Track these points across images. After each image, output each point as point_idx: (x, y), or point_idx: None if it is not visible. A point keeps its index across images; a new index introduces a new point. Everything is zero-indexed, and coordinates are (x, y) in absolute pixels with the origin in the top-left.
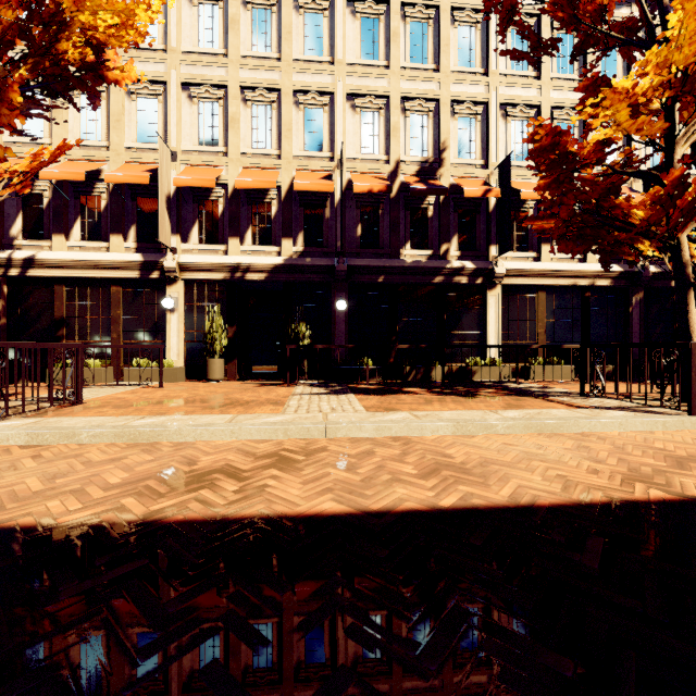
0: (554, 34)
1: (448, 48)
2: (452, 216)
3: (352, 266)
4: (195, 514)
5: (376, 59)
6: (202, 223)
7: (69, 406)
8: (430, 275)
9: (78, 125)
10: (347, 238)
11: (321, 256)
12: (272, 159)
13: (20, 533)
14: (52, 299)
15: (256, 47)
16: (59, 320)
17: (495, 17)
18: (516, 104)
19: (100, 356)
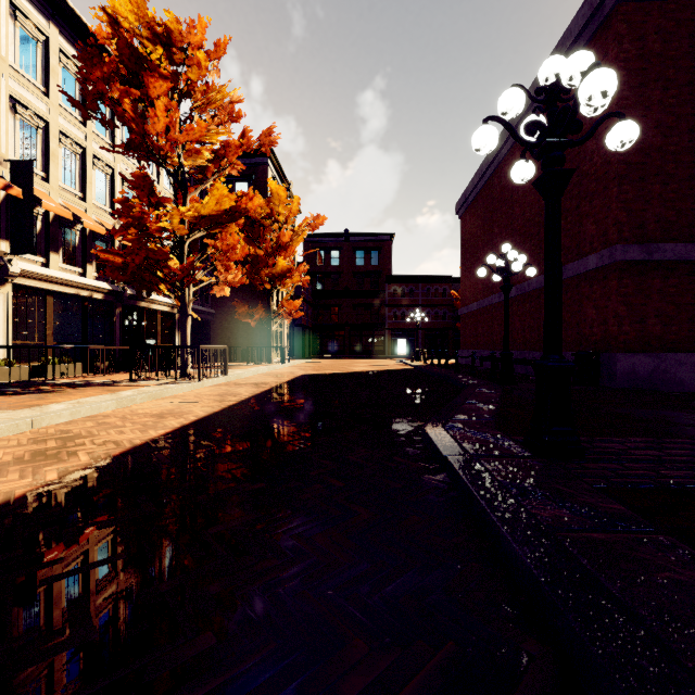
0: (60, 65)
1: None
2: None
3: None
4: (119, 451)
5: None
6: None
7: None
8: None
9: None
10: None
11: None
12: None
13: (52, 487)
14: None
15: None
16: None
17: (5, 1)
18: (25, 106)
19: None
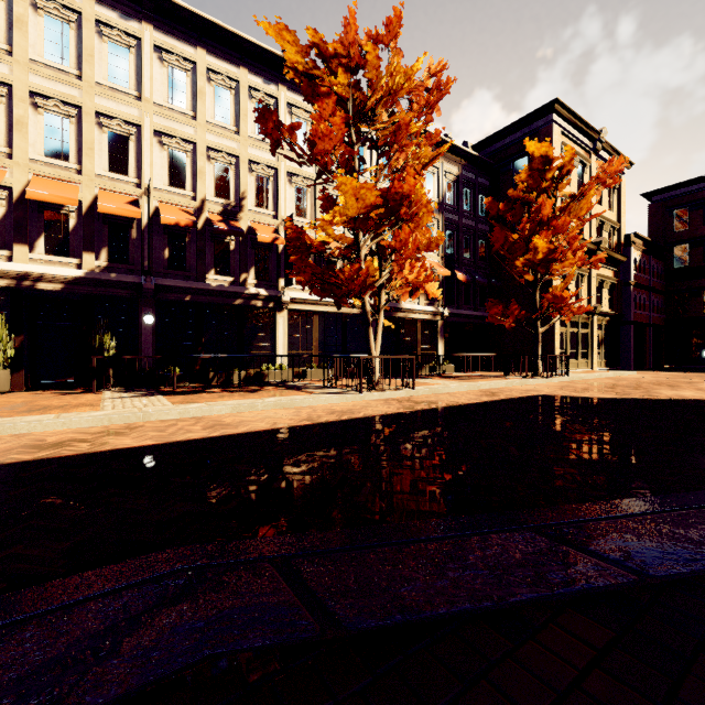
0: None
1: (247, 118)
2: (251, 252)
3: (160, 285)
4: (70, 454)
5: (184, 107)
6: None
7: None
8: (232, 298)
9: None
10: (155, 259)
11: (127, 272)
12: (70, 173)
13: None
14: None
15: (49, 55)
16: None
17: (283, 106)
18: (298, 175)
19: None
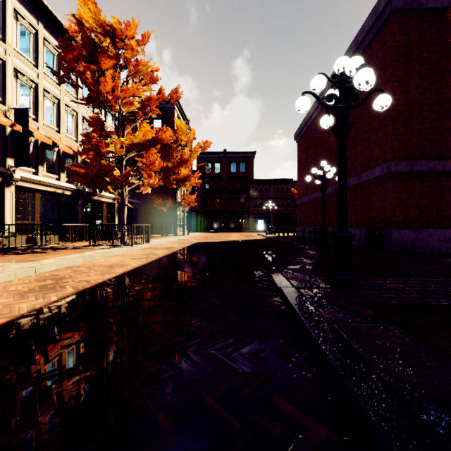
0: (44, 48)
1: None
2: None
3: None
4: (90, 285)
5: None
6: None
7: None
8: None
9: None
10: None
11: None
12: None
13: (55, 304)
14: None
15: None
16: None
17: (11, 9)
18: (23, 74)
19: None
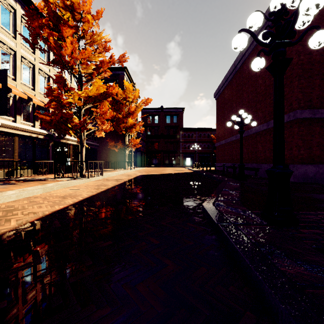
0: (22, 24)
1: None
2: None
3: None
4: (35, 218)
5: None
6: None
7: None
8: None
9: None
10: None
11: None
12: None
13: None
14: None
15: None
16: None
17: None
18: (4, 43)
19: None
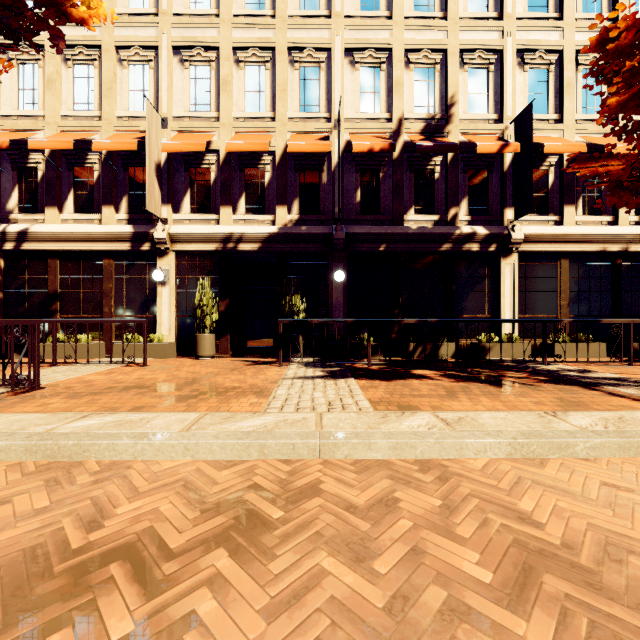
0: None
1: None
2: (461, 178)
3: (351, 234)
4: None
5: (377, 10)
6: (194, 192)
7: (23, 392)
8: (436, 242)
9: (71, 96)
10: (345, 204)
11: (317, 224)
12: (265, 122)
13: None
14: (46, 273)
15: (249, 5)
16: (52, 294)
17: None
18: (534, 51)
19: (93, 330)
